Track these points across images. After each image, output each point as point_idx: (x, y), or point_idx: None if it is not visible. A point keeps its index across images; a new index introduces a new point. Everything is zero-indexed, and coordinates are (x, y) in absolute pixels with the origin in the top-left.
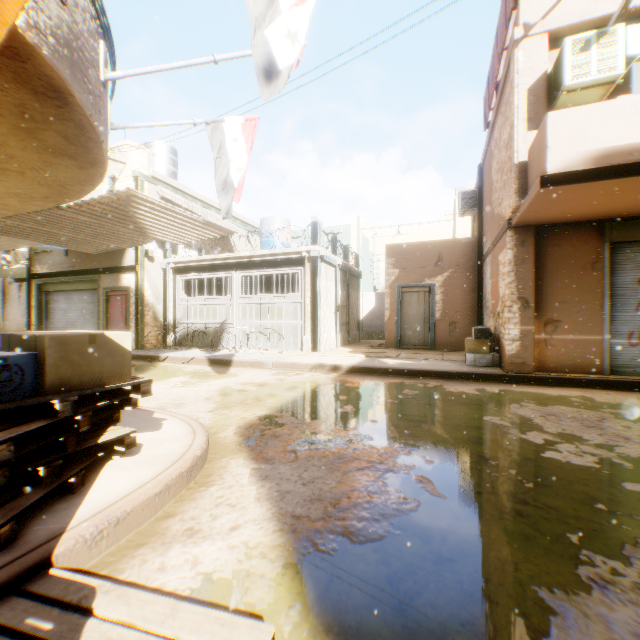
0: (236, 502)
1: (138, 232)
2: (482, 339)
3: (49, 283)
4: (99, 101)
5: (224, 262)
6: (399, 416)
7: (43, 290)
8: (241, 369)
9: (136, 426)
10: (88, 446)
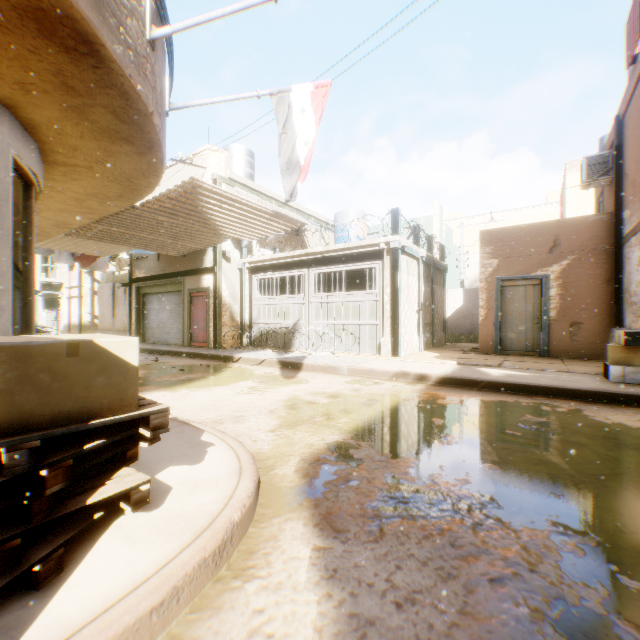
0: (282, 632)
1: (210, 230)
2: (634, 346)
3: (145, 286)
4: (143, 62)
5: (297, 259)
6: (531, 462)
7: (140, 293)
8: (312, 374)
9: (176, 453)
10: (67, 511)
